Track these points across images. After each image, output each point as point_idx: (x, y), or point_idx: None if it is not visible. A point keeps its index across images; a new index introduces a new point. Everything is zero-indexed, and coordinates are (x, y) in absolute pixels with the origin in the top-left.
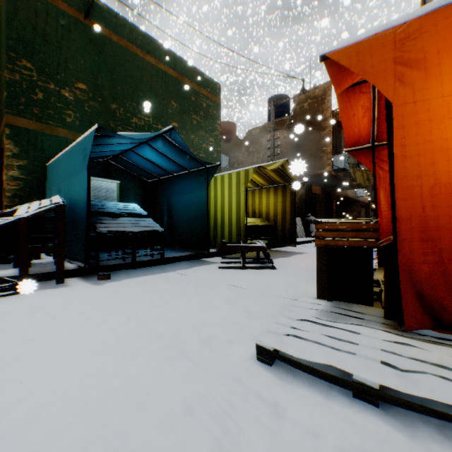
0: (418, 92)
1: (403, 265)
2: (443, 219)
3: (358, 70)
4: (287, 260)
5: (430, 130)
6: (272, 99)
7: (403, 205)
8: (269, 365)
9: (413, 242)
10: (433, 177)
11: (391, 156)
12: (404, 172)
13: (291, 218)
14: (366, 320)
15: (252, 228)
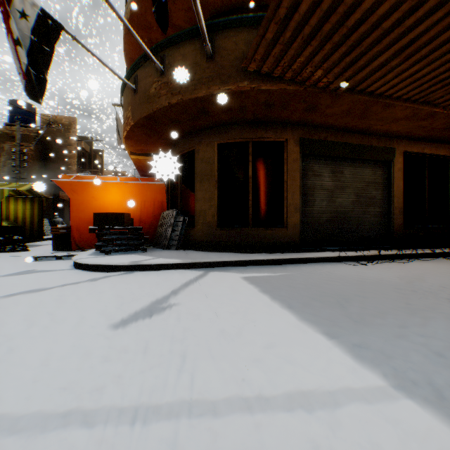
0: (77, 198)
1: (73, 236)
2: (81, 226)
3: (63, 188)
4: (38, 248)
5: (79, 206)
6: (16, 103)
7: (73, 222)
8: (36, 261)
9: (76, 231)
10: (80, 217)
11: (71, 211)
12: (74, 215)
13: (40, 221)
14: (65, 251)
15: (3, 228)
